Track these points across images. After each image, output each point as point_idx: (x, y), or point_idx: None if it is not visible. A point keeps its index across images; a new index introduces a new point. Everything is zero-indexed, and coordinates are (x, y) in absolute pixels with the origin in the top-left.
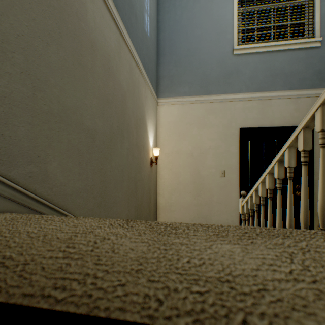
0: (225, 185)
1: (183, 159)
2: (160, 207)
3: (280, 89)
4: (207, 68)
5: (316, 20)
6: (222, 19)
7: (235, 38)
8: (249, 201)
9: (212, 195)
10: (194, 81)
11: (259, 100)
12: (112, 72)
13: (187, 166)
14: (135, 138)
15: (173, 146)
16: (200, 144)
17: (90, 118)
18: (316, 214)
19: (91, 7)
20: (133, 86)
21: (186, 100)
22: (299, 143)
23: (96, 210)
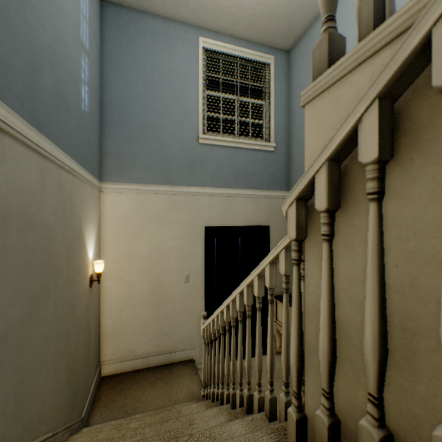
0: (190, 291)
1: (139, 264)
2: (106, 331)
3: (243, 187)
4: (170, 152)
5: (272, 126)
6: (187, 98)
7: (201, 124)
8: (208, 328)
9: (175, 305)
10: (153, 166)
11: (224, 196)
12: (33, 221)
13: (144, 273)
14: (67, 273)
15: (124, 248)
16: (160, 244)
17: (1, 316)
18: None
19: (2, 171)
20: (63, 206)
21: (143, 189)
22: (237, 304)
23: (9, 430)
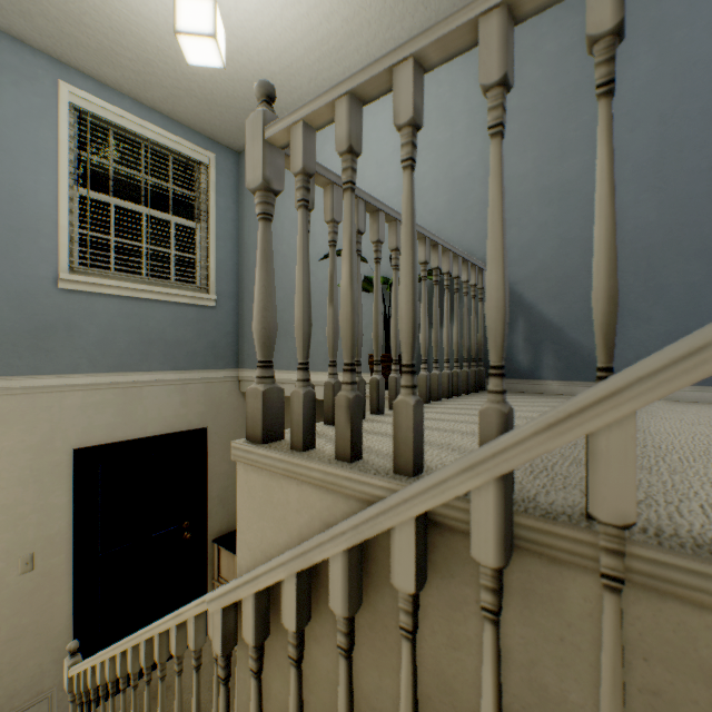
0: (37, 587)
1: None
2: None
3: (159, 368)
4: None
5: (212, 266)
6: (28, 196)
7: (66, 253)
8: (83, 677)
9: None
10: None
11: (121, 388)
12: None
13: None
14: None
15: None
16: None
17: None
18: (212, 561)
19: None
20: None
21: None
22: (143, 655)
23: None
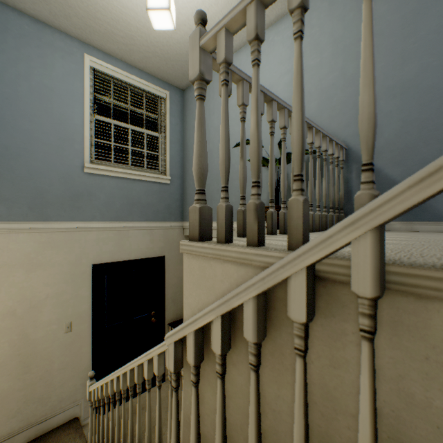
0: (73, 341)
1: None
2: None
3: (138, 219)
4: (44, 182)
5: (167, 159)
6: (69, 120)
7: (88, 152)
8: (96, 392)
9: (52, 362)
10: (19, 198)
11: (117, 230)
12: None
13: (4, 334)
14: None
15: None
16: (30, 294)
17: None
18: None
19: None
20: None
21: (2, 228)
22: (128, 379)
23: None
